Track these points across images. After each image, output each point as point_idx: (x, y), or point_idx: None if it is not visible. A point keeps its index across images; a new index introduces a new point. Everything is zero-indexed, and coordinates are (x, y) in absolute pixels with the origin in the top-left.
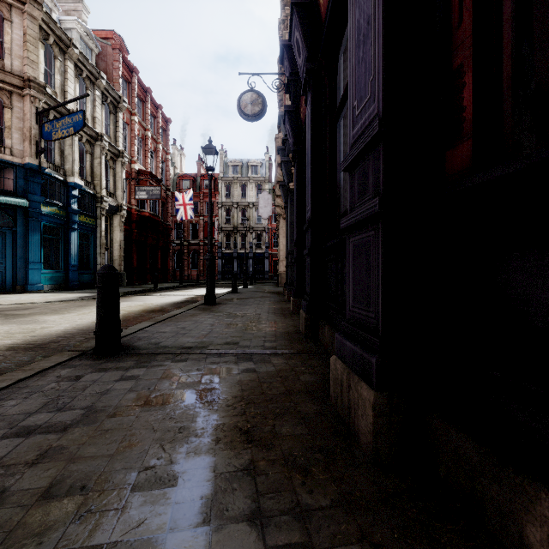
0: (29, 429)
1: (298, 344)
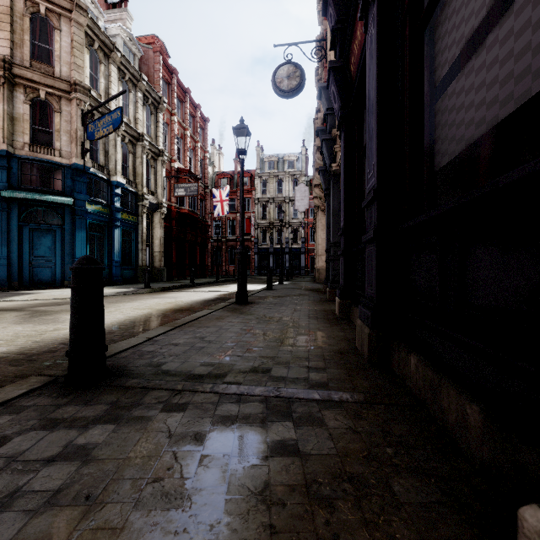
0: None
1: (361, 378)
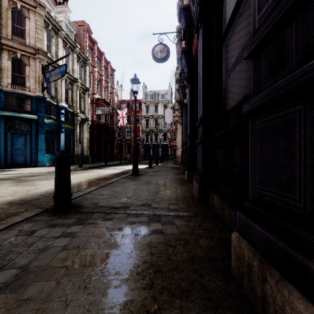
0: None
1: (193, 207)
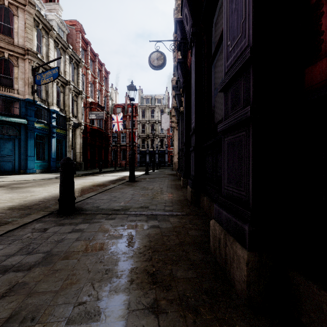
0: (6, 267)
1: (186, 208)
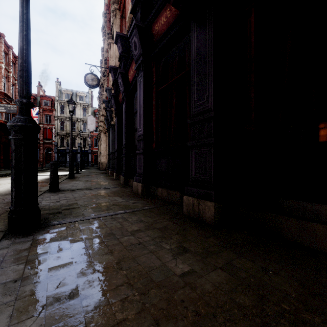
0: (64, 199)
1: (122, 186)
